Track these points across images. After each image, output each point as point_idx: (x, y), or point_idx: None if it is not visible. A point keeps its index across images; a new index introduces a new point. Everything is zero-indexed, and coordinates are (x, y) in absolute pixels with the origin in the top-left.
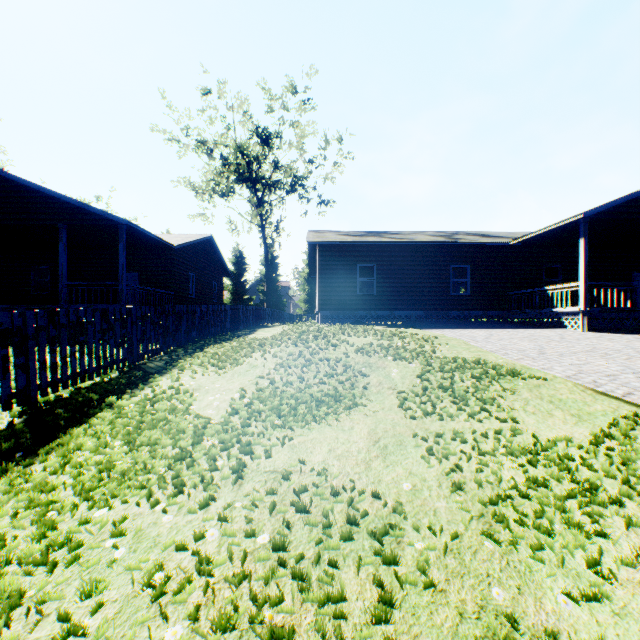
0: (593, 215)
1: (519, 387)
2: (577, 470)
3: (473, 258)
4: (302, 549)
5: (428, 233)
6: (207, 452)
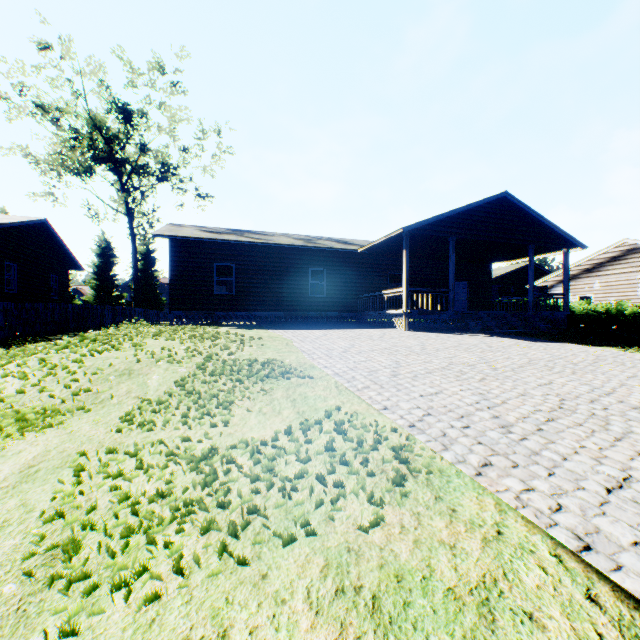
0: (413, 231)
1: (280, 387)
2: (229, 473)
3: (330, 262)
4: None
5: (295, 236)
6: None
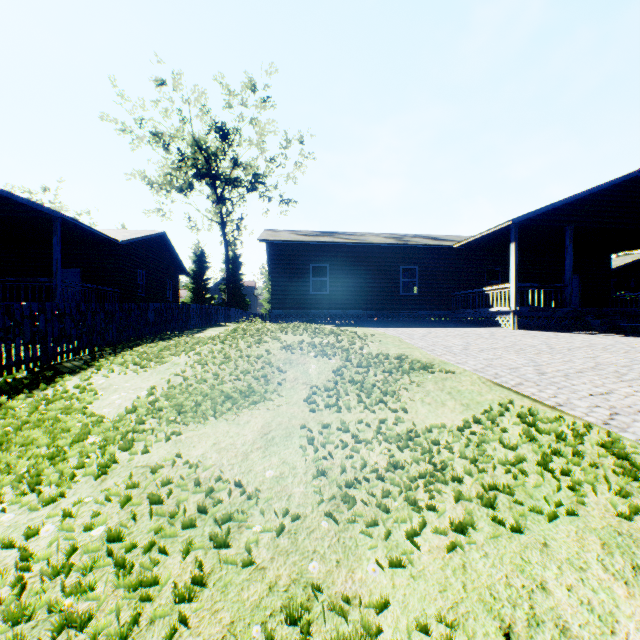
0: (522, 222)
1: (427, 380)
2: (439, 453)
3: (421, 260)
4: (140, 539)
5: (382, 235)
6: (84, 450)
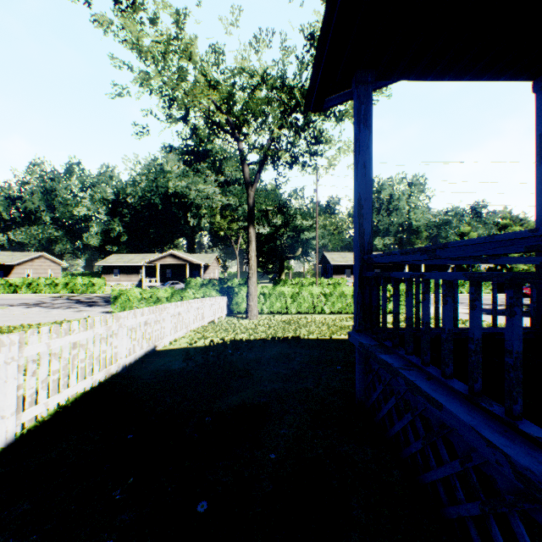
0: None
1: None
2: None
3: None
4: None
5: None
6: None
